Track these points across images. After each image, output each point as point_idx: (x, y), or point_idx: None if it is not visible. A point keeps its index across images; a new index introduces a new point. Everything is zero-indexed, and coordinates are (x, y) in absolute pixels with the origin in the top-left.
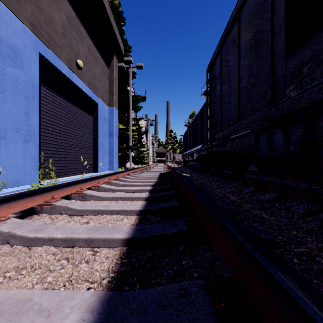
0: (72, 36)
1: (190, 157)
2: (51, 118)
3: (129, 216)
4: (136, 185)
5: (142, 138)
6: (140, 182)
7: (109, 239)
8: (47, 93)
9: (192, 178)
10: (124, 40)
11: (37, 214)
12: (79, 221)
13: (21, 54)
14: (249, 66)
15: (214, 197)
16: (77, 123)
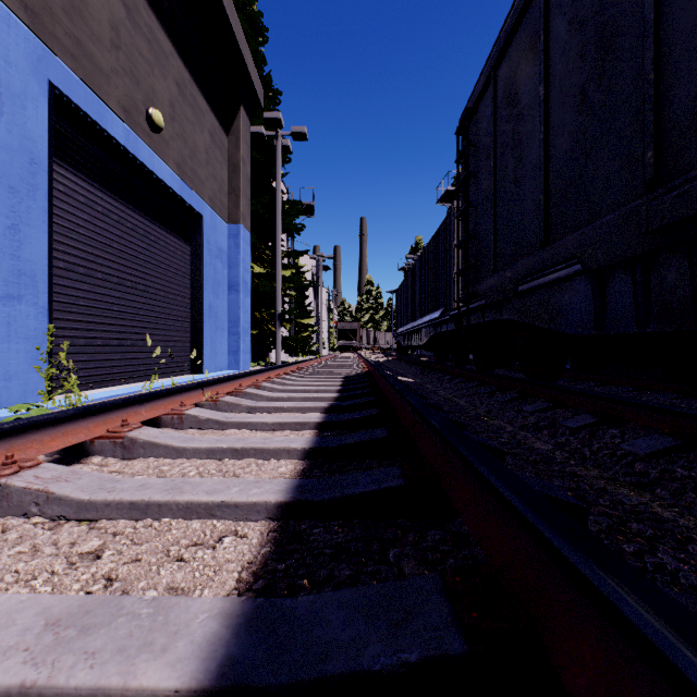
0: (137, 50)
1: (412, 338)
2: (84, 245)
3: (244, 525)
4: (284, 410)
5: (305, 297)
6: (296, 399)
7: None
8: (72, 182)
9: (420, 388)
10: (266, 76)
11: None
12: (70, 550)
13: None
14: (579, 97)
15: (498, 449)
16: (152, 258)
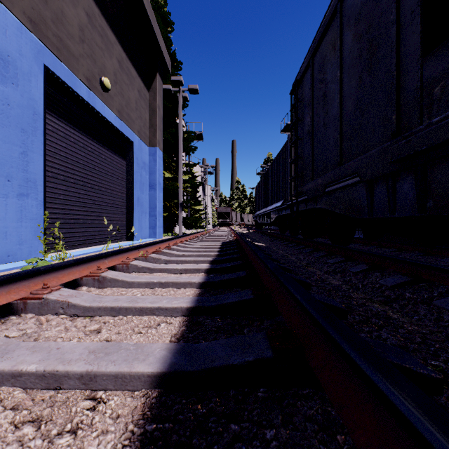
0: (94, 42)
1: (265, 218)
2: (63, 162)
3: (170, 318)
4: (186, 262)
5: (197, 192)
6: (193, 256)
7: (125, 375)
8: (56, 124)
9: (268, 249)
10: (172, 52)
11: (17, 314)
12: (85, 329)
13: (15, 65)
14: (358, 80)
15: (307, 283)
16: (103, 169)
